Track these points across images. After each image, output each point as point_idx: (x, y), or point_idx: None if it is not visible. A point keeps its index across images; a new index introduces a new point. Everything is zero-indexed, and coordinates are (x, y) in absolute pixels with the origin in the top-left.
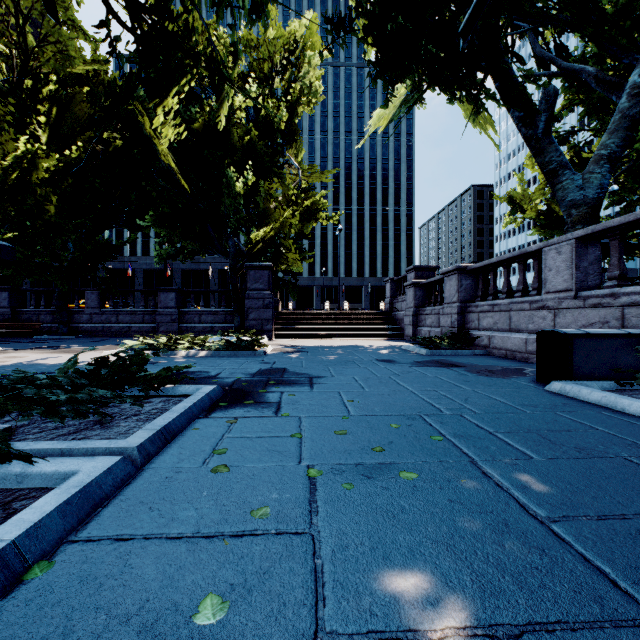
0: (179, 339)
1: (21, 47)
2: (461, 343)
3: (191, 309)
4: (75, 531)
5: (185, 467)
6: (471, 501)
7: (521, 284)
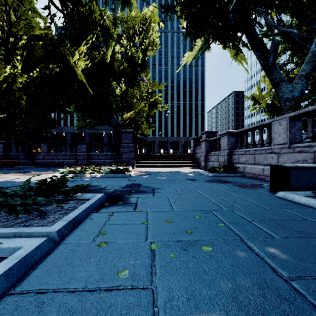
0: (87, 168)
1: (8, 21)
2: (229, 170)
3: (94, 153)
4: (14, 286)
5: (83, 243)
6: (243, 266)
7: (260, 140)
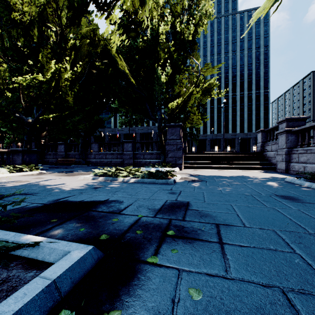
0: (123, 169)
1: (59, 24)
2: None
3: (139, 152)
4: None
5: None
6: None
7: None
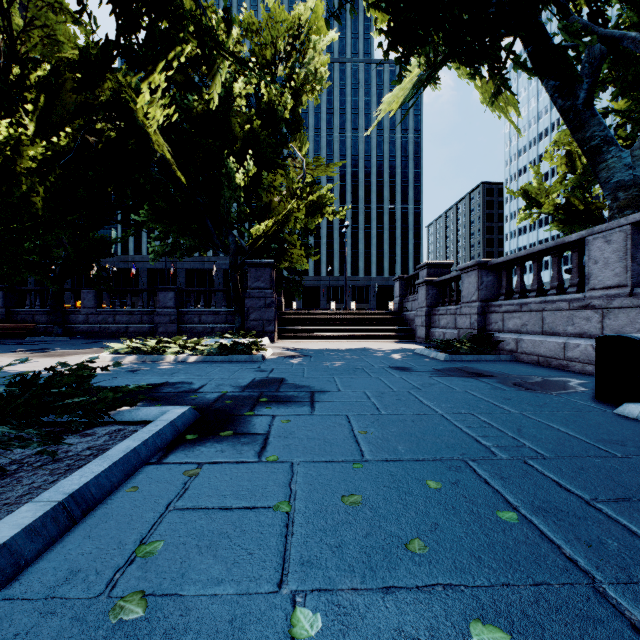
0: (170, 342)
1: (7, 30)
2: (483, 347)
3: (191, 309)
4: None
5: (69, 597)
6: None
7: (556, 280)
